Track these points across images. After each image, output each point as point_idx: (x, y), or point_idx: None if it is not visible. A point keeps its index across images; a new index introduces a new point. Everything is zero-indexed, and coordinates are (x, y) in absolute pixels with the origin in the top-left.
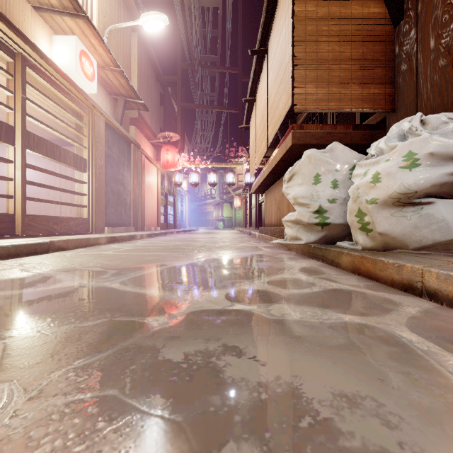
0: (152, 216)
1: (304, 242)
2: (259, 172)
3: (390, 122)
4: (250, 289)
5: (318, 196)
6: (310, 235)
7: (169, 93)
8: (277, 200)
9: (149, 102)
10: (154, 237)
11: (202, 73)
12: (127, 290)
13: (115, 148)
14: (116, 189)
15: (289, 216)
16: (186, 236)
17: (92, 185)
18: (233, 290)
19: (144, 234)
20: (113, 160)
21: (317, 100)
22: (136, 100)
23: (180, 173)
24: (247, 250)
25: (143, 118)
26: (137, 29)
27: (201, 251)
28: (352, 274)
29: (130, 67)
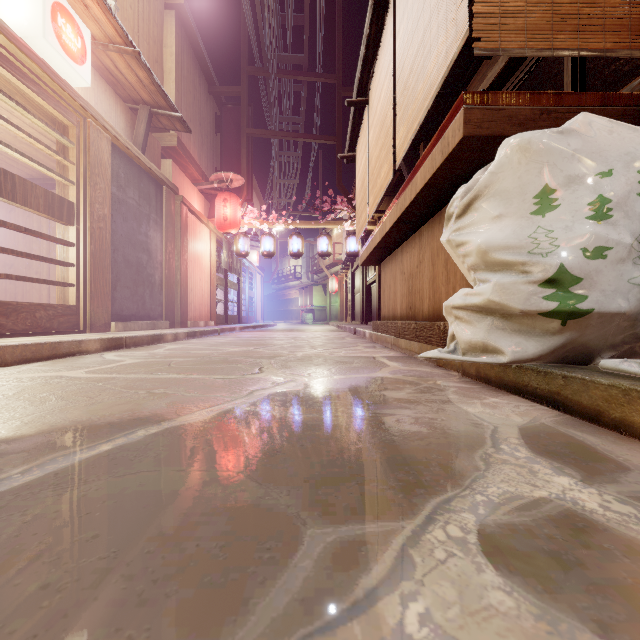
0: (201, 304)
1: (509, 358)
2: (367, 237)
3: None
4: None
5: (554, 241)
6: (524, 341)
7: (229, 114)
8: (406, 274)
9: (197, 125)
10: (200, 337)
11: (280, 86)
12: None
13: (132, 190)
14: (134, 258)
15: (462, 297)
16: (253, 336)
17: (84, 249)
18: None
19: (180, 333)
20: (128, 209)
21: (526, 27)
22: (168, 112)
23: (245, 236)
24: (357, 366)
25: (185, 148)
26: (175, 4)
27: (266, 370)
28: None
29: (162, 63)
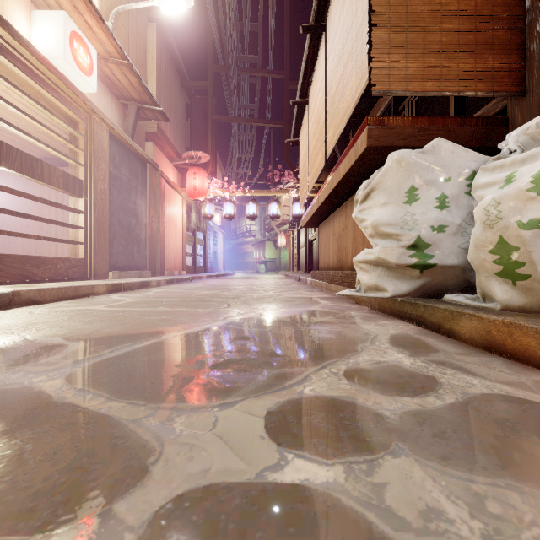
0: (175, 257)
1: (390, 294)
2: (310, 202)
3: (515, 112)
4: (315, 398)
5: (415, 221)
6: (400, 283)
7: (197, 103)
8: (336, 235)
9: (172, 113)
10: (176, 284)
11: (238, 79)
12: (65, 400)
13: (124, 169)
14: (125, 221)
15: (364, 255)
16: (217, 283)
17: (91, 215)
18: (283, 400)
19: (161, 280)
20: (121, 183)
21: (407, 77)
22: (152, 107)
23: (210, 202)
24: (298, 303)
25: (163, 133)
26: (155, 18)
27: (233, 305)
28: (487, 353)
29: (146, 66)
